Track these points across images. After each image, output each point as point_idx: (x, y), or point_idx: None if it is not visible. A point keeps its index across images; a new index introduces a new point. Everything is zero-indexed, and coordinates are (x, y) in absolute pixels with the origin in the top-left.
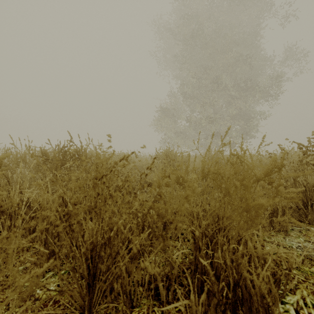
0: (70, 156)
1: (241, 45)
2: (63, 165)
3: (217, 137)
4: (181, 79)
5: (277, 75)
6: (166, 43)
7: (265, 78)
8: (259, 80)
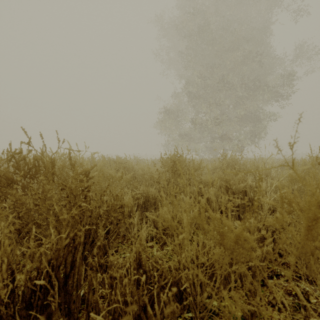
0: (27, 167)
1: (249, 42)
2: (14, 181)
3: (224, 140)
4: (185, 78)
5: (289, 73)
6: (170, 41)
7: (276, 77)
8: (269, 79)
